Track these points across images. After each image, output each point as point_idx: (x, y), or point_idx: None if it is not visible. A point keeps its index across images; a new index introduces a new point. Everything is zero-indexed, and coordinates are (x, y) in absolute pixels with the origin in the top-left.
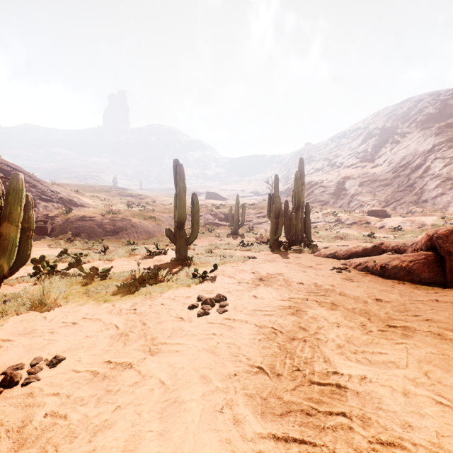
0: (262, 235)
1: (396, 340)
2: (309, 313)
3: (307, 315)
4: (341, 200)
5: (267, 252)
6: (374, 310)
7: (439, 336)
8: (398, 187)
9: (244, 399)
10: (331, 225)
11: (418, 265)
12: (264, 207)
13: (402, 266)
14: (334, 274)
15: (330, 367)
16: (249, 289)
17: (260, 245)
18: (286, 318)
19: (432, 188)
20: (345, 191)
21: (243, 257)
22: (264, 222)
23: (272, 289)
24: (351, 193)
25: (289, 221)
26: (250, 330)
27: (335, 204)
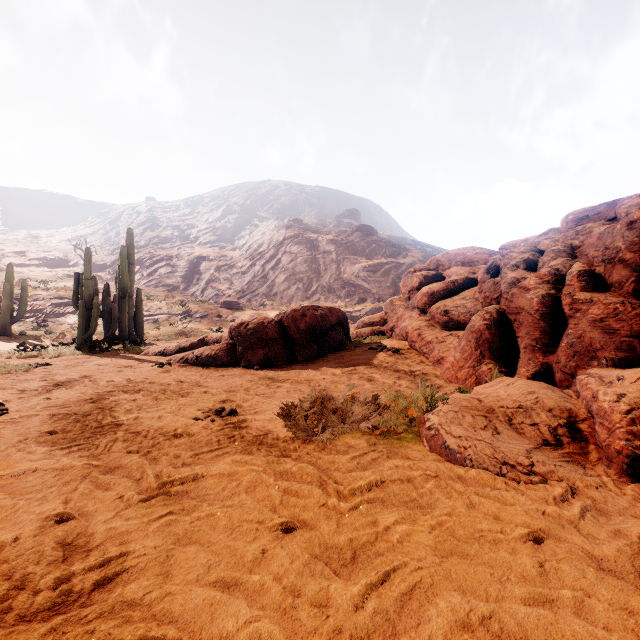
0: (64, 334)
1: (174, 399)
2: (111, 399)
3: (109, 400)
4: (195, 286)
5: (71, 356)
6: (173, 388)
7: (205, 393)
8: (254, 277)
9: (37, 445)
10: (178, 318)
11: (222, 352)
12: (70, 289)
13: (212, 354)
14: (154, 369)
15: (116, 419)
16: (39, 395)
17: (59, 349)
18: (85, 406)
19: (281, 282)
20: (200, 275)
21: (26, 366)
22: (69, 313)
23: (74, 391)
24: (207, 278)
25: (110, 314)
26: (42, 419)
27: (186, 291)
